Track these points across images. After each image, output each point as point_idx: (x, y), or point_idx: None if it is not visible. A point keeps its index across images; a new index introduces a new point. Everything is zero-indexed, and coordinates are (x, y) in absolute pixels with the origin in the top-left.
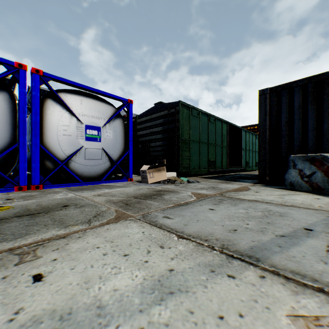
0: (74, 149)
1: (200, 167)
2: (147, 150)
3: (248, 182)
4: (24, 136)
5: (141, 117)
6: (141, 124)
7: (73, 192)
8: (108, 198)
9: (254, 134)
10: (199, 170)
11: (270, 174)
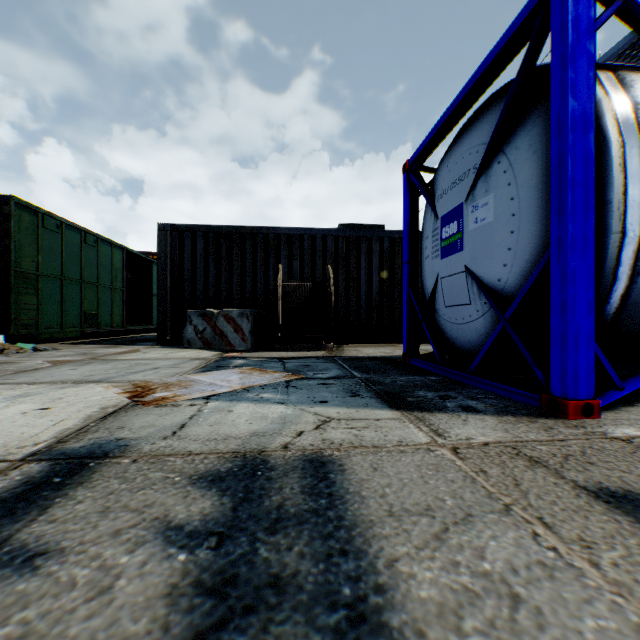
0: None
1: (64, 326)
2: None
3: (146, 345)
4: None
5: None
6: None
7: None
8: None
9: None
10: (63, 331)
11: (172, 332)
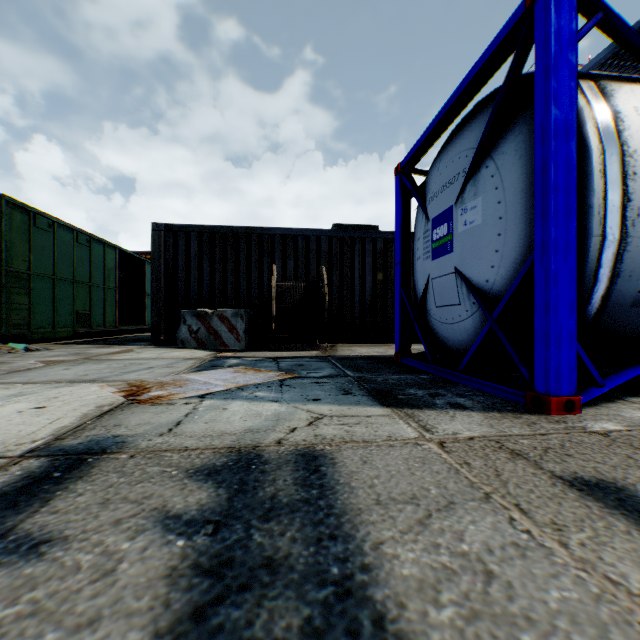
0: None
1: (56, 326)
2: None
3: (140, 345)
4: None
5: None
6: None
7: None
8: None
9: None
10: (55, 331)
11: (166, 332)
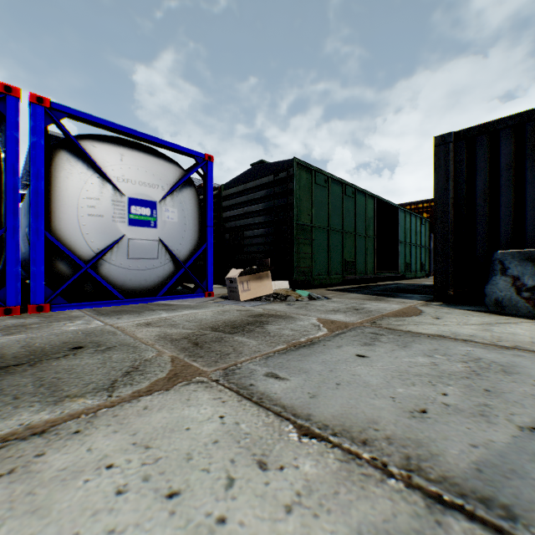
0: (108, 241)
1: (329, 273)
2: (239, 243)
3: (415, 299)
4: (15, 217)
5: (228, 187)
6: (228, 199)
7: (102, 318)
8: (163, 331)
9: (419, 217)
10: (328, 278)
11: (455, 284)
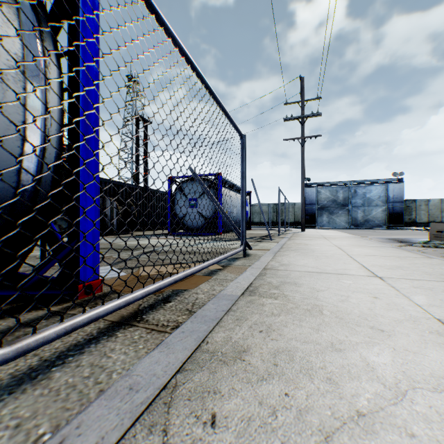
0: None
1: None
2: None
3: None
4: None
5: None
6: None
7: None
8: None
9: None
10: None
11: None
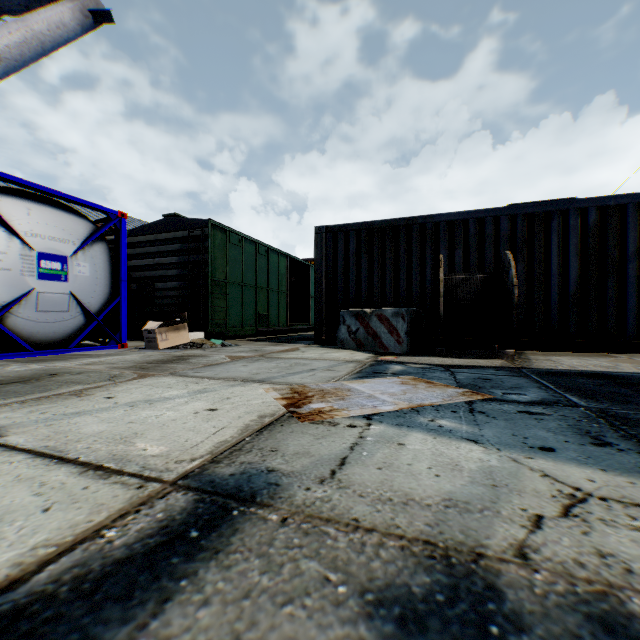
0: (17, 294)
1: (243, 325)
2: (150, 295)
3: (305, 344)
4: None
5: (135, 234)
6: (135, 246)
7: (34, 364)
8: (109, 366)
9: None
10: (242, 330)
11: (327, 331)
